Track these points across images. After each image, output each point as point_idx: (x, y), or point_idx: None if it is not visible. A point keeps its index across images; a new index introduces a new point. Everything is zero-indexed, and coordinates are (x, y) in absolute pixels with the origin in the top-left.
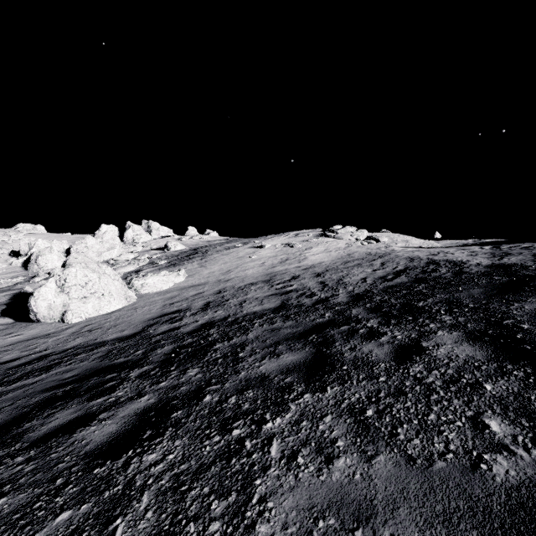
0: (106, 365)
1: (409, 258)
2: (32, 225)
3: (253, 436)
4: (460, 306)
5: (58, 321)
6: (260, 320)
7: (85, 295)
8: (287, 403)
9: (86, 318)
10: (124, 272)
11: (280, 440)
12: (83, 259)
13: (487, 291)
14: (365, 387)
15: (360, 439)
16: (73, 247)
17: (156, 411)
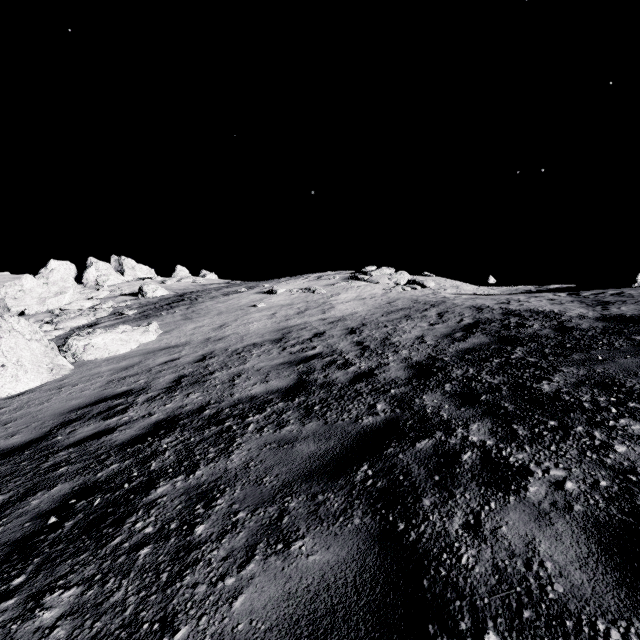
0: None
1: (475, 307)
2: None
3: None
4: (634, 396)
5: None
6: (260, 416)
7: None
8: None
9: None
10: (71, 327)
11: None
12: None
13: None
14: None
15: None
16: (0, 290)
17: None
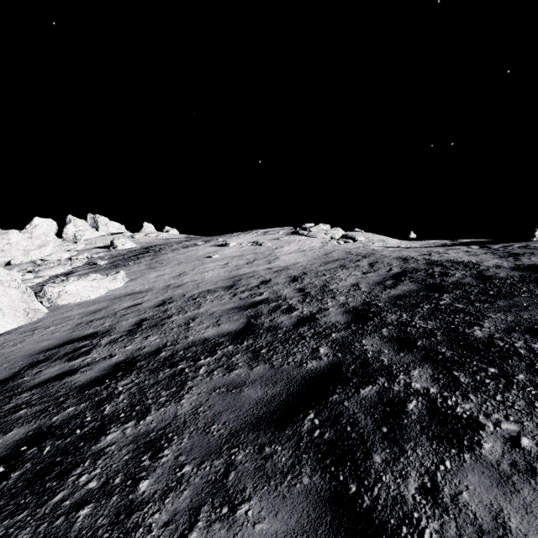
0: None
1: (401, 258)
2: None
3: None
4: None
5: None
6: (211, 359)
7: None
8: None
9: None
10: (50, 275)
11: None
12: None
13: None
14: None
15: None
16: None
17: None
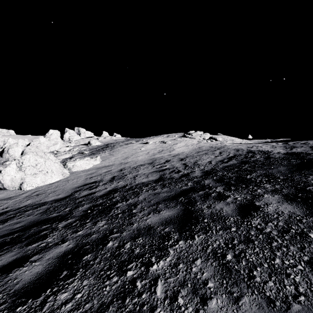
0: (44, 218)
1: (236, 149)
2: (6, 130)
3: (142, 277)
4: (274, 178)
5: (17, 189)
6: (147, 187)
7: (36, 172)
8: (167, 248)
9: (36, 187)
10: (62, 158)
11: (163, 281)
12: (34, 149)
13: (289, 168)
14: (222, 235)
15: (226, 281)
16: (31, 143)
17: (72, 254)
